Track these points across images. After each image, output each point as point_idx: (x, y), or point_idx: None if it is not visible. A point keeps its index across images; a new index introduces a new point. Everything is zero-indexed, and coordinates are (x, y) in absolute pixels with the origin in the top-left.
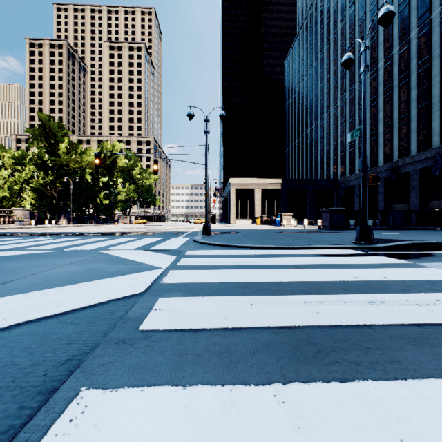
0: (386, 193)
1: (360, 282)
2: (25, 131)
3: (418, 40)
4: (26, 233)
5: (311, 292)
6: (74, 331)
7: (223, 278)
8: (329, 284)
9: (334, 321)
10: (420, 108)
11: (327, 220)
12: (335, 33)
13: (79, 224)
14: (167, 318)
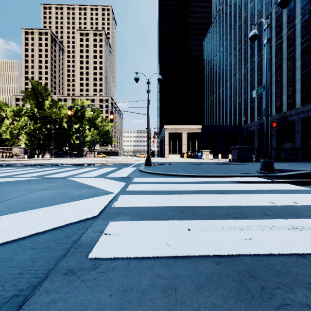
0: (277, 135)
1: (275, 206)
2: (21, 92)
3: (301, 24)
4: (20, 164)
5: (237, 216)
6: (29, 257)
7: (162, 202)
8: (250, 209)
9: (267, 249)
10: (302, 73)
11: (235, 155)
12: (240, 21)
13: (58, 157)
14: (115, 244)
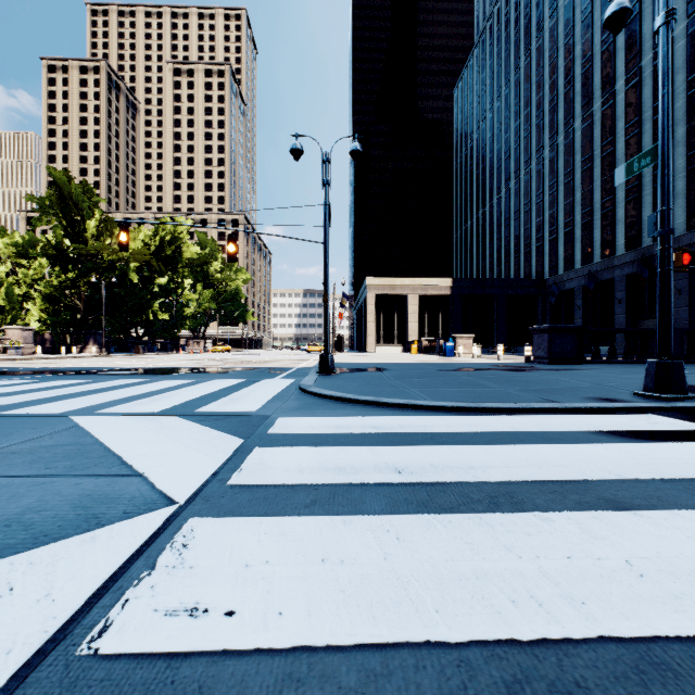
0: (629, 300)
1: None
2: (28, 200)
3: (689, 39)
4: (4, 369)
5: None
6: None
7: (377, 597)
8: None
9: None
10: (691, 155)
11: (542, 347)
12: (541, 38)
13: (119, 352)
14: None
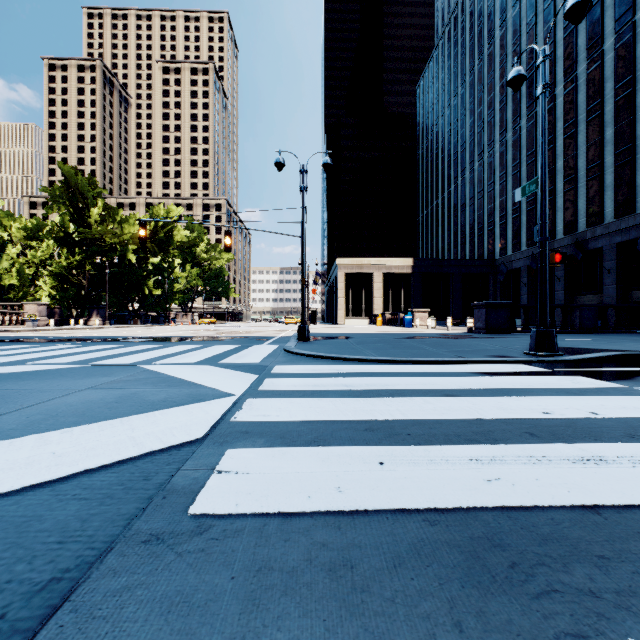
0: (567, 278)
1: (553, 420)
2: (40, 190)
3: (616, 53)
4: (40, 337)
5: (476, 439)
6: (76, 514)
7: (331, 413)
8: (503, 425)
9: (529, 498)
10: (618, 153)
11: (481, 319)
12: (492, 45)
13: (118, 324)
14: (238, 490)
